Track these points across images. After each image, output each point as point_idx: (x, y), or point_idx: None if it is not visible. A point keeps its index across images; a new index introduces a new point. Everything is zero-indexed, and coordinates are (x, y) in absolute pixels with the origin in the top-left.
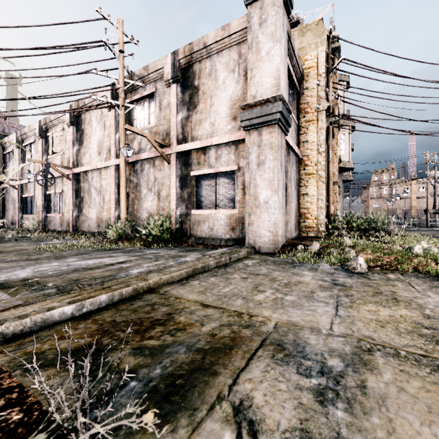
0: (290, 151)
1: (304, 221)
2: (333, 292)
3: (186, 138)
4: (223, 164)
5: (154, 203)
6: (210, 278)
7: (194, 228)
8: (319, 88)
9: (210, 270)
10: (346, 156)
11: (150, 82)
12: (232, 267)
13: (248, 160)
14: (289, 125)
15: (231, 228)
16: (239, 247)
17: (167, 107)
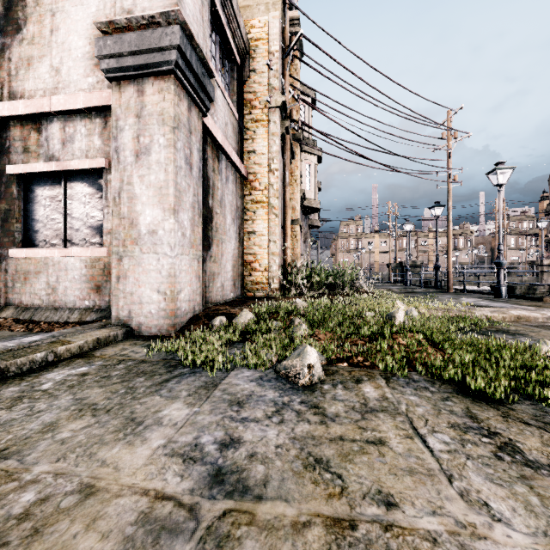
0: (221, 155)
1: (250, 273)
2: None
3: None
4: (77, 156)
5: None
6: None
7: (15, 288)
8: (272, 73)
9: None
10: (312, 193)
11: None
12: None
13: (117, 144)
14: (207, 94)
15: (94, 287)
16: (94, 328)
17: None
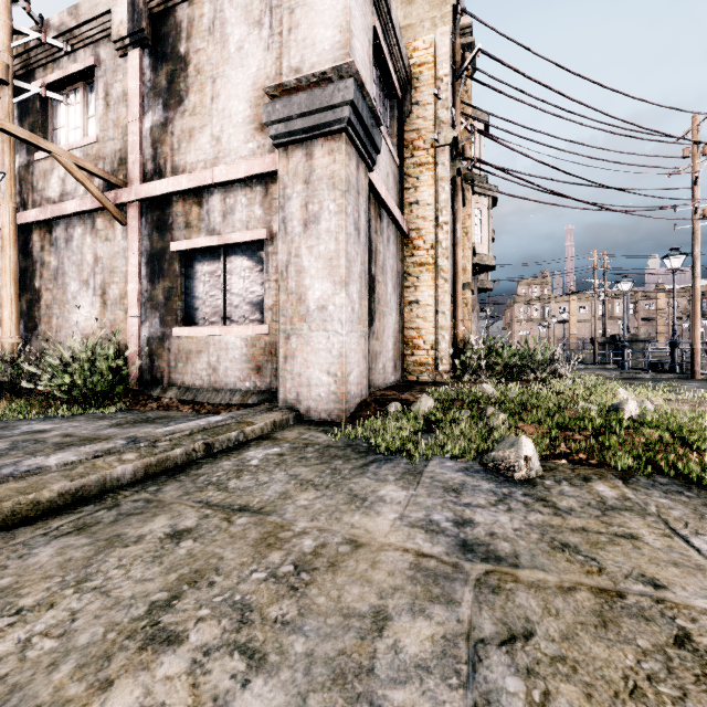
0: (383, 212)
1: (412, 352)
2: (458, 612)
3: (162, 170)
4: (238, 228)
5: (94, 312)
6: (47, 545)
7: (178, 368)
8: (439, 104)
9: (100, 498)
10: (484, 246)
11: (85, 45)
12: (187, 480)
13: (284, 214)
14: (375, 146)
15: (255, 367)
16: (263, 411)
17: (122, 100)
